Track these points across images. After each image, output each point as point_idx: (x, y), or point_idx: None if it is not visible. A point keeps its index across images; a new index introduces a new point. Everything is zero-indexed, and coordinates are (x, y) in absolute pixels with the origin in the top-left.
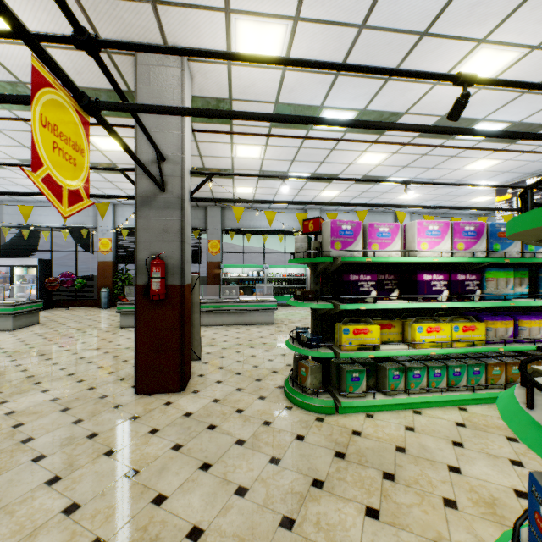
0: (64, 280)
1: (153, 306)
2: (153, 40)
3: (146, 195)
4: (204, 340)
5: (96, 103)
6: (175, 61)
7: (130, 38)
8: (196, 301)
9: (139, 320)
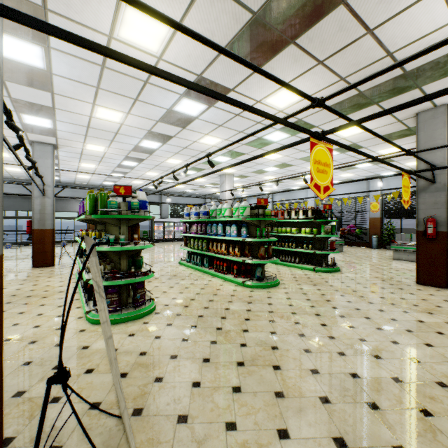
0: (349, 229)
1: (427, 242)
2: (427, 108)
3: (423, 186)
4: None
5: (413, 172)
6: (442, 113)
7: (413, 113)
8: None
9: (418, 248)
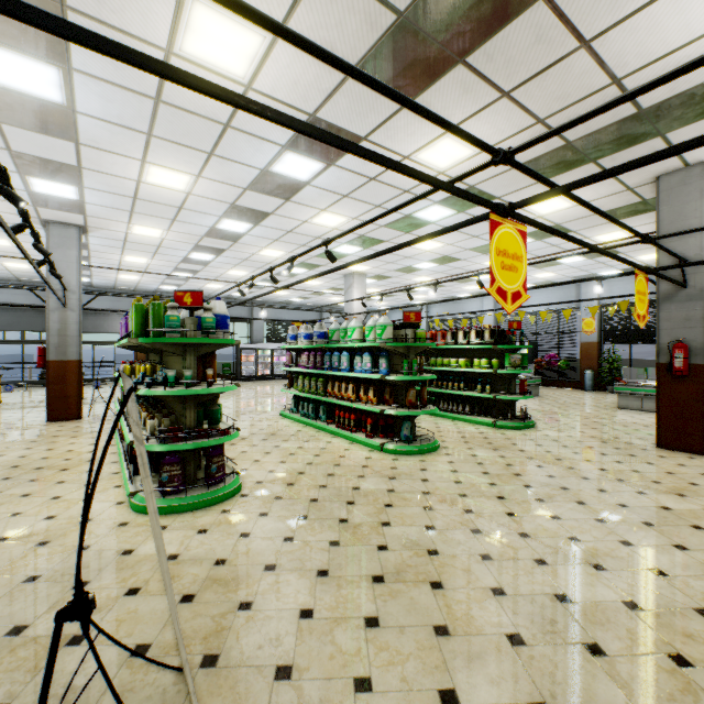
0: (549, 361)
1: (674, 381)
2: (674, 169)
3: (667, 292)
4: None
5: (653, 270)
6: (697, 176)
7: (652, 176)
8: None
9: (659, 391)
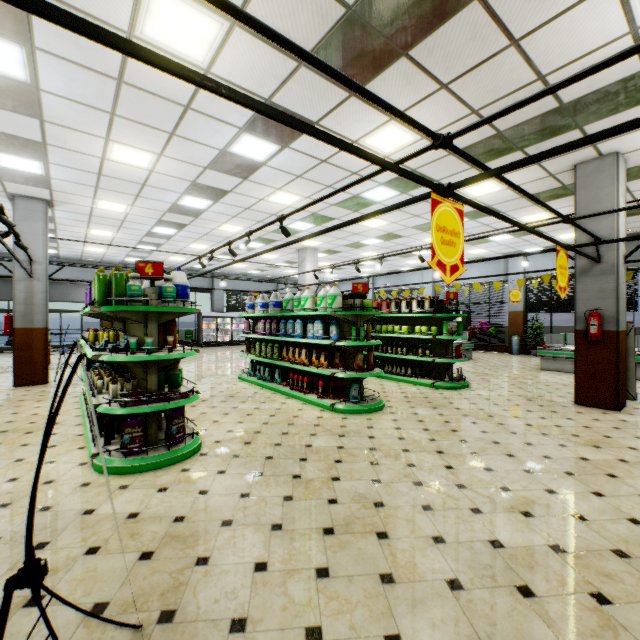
0: (481, 328)
1: (589, 345)
2: (590, 158)
3: (584, 267)
4: (639, 390)
5: (572, 247)
6: (609, 165)
7: (571, 164)
8: (629, 347)
9: (577, 354)
